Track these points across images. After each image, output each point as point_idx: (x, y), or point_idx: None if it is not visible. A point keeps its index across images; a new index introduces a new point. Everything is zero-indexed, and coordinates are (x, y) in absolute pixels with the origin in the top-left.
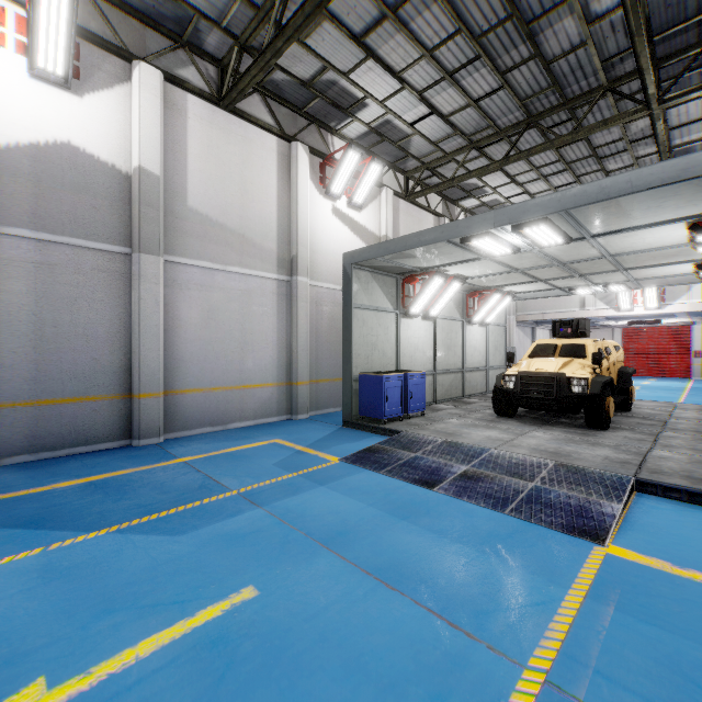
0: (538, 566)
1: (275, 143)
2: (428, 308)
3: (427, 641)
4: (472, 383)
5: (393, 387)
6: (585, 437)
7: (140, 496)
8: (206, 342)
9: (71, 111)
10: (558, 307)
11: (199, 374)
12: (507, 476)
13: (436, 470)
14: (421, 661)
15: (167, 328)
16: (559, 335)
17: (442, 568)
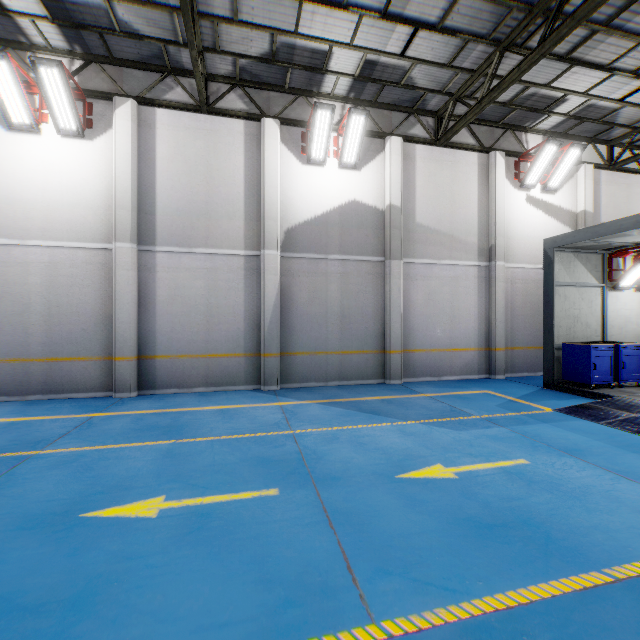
0: None
1: (476, 157)
2: None
3: None
4: None
5: (601, 357)
6: None
7: (417, 410)
8: (427, 317)
9: (355, 181)
10: None
11: (422, 339)
12: None
13: None
14: None
15: (403, 307)
16: None
17: None
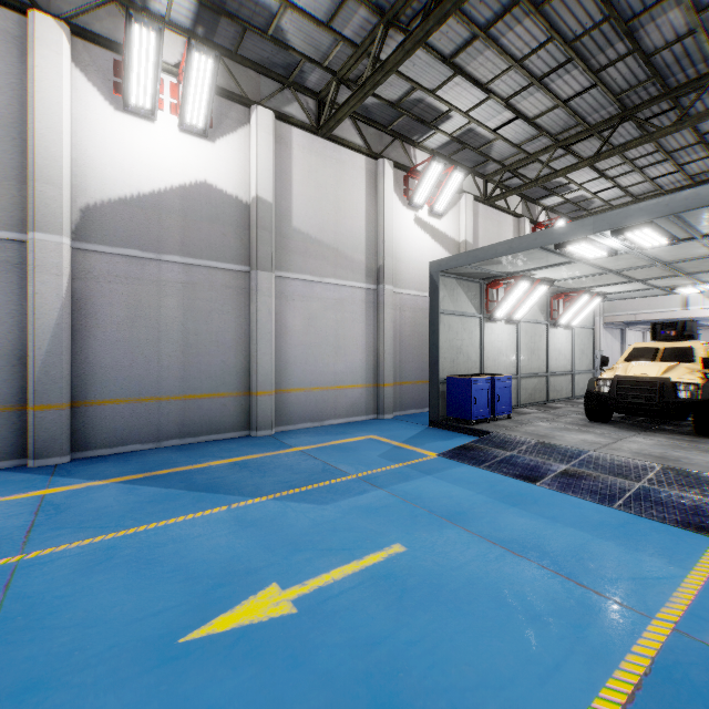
0: (654, 551)
1: (364, 162)
2: (512, 312)
3: (560, 593)
4: (556, 387)
5: (480, 390)
6: (693, 444)
7: (279, 475)
8: (307, 347)
9: (207, 155)
10: (654, 307)
11: (301, 375)
12: (610, 476)
13: (534, 467)
14: (559, 605)
15: (276, 335)
16: (660, 337)
17: (561, 545)
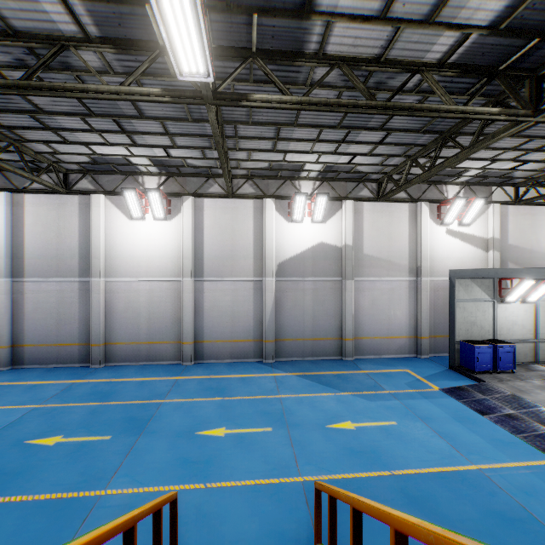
0: (509, 453)
1: (407, 206)
2: (524, 296)
3: (446, 450)
4: None
5: (483, 353)
6: None
7: (354, 384)
8: (371, 315)
9: (322, 230)
10: None
11: (368, 330)
12: (535, 422)
13: (492, 408)
14: (442, 452)
15: (355, 310)
16: None
17: (464, 440)
